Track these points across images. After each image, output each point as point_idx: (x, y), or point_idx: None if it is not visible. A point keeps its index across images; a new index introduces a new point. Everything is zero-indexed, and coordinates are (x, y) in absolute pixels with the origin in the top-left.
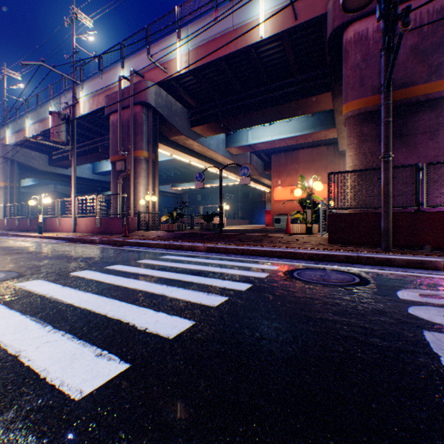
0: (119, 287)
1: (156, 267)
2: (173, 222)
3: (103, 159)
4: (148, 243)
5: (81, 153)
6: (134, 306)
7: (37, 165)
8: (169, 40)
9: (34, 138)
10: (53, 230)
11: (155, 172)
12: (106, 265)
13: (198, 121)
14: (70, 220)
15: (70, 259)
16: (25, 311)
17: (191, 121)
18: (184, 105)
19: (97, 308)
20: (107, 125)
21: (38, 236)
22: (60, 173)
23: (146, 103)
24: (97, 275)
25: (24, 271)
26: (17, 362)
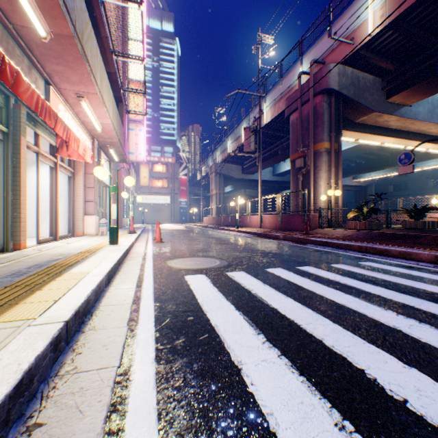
0: (322, 298)
1: (359, 277)
2: (359, 219)
3: (281, 161)
4: (334, 243)
5: (263, 159)
6: (356, 337)
7: (233, 175)
8: (356, 4)
9: (232, 153)
10: (244, 226)
11: (336, 163)
12: (296, 264)
13: (396, 88)
14: (256, 217)
15: (261, 253)
16: (237, 306)
17: (384, 92)
18: (375, 75)
19: (305, 324)
20: (285, 127)
21: (235, 230)
22: (248, 179)
23: (326, 90)
24: (291, 276)
25: (231, 261)
26: (240, 380)
